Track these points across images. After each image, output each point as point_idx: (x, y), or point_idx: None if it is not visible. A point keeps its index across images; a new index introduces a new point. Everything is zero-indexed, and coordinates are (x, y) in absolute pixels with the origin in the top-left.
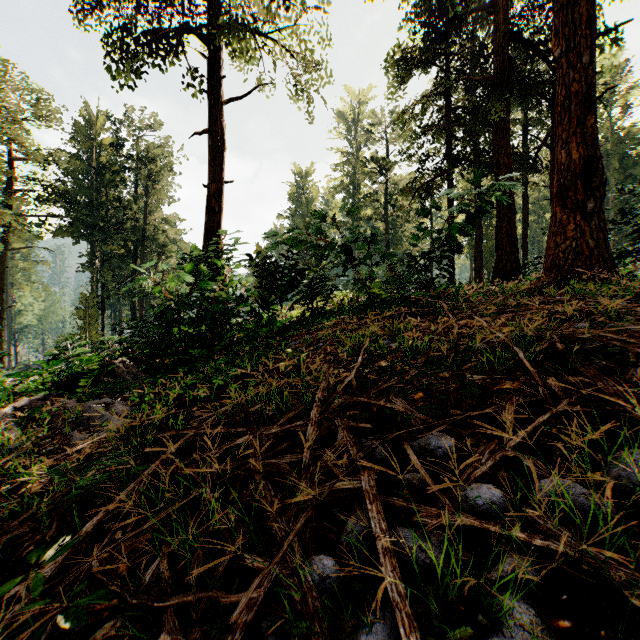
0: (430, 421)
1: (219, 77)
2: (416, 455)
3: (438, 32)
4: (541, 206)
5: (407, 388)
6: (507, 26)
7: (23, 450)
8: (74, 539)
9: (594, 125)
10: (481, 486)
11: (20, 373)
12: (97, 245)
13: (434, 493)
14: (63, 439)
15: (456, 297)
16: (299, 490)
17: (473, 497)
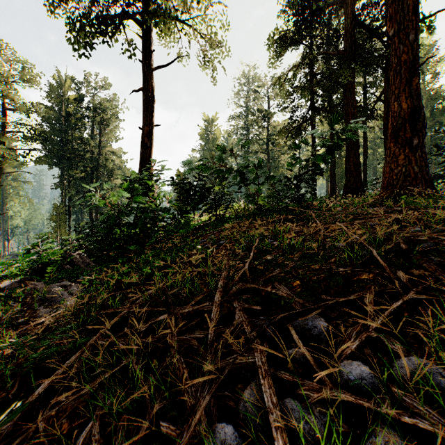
0: (306, 304)
1: (150, 51)
2: (297, 333)
3: (305, 20)
4: (376, 143)
5: (287, 277)
6: (353, 16)
7: (2, 321)
8: (24, 405)
9: (418, 84)
10: (352, 363)
11: (4, 262)
12: (65, 170)
13: (313, 366)
14: (32, 312)
15: (320, 207)
16: (205, 363)
17: (346, 372)
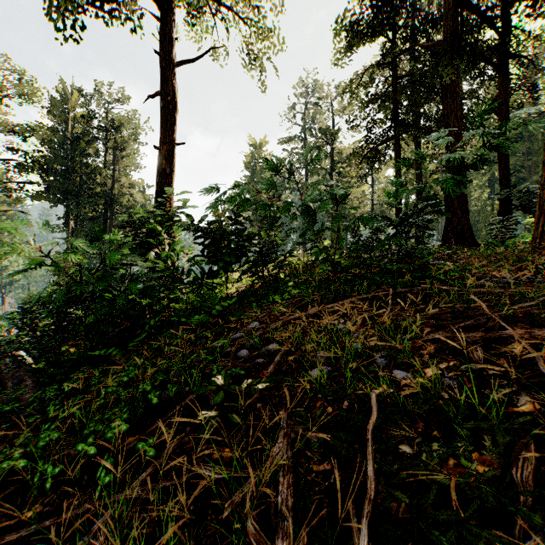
0: None
1: (170, 38)
2: None
3: (386, 2)
4: (469, 174)
5: None
6: None
7: None
8: None
9: None
10: None
11: None
12: (72, 208)
13: None
14: None
15: (452, 273)
16: None
17: None
